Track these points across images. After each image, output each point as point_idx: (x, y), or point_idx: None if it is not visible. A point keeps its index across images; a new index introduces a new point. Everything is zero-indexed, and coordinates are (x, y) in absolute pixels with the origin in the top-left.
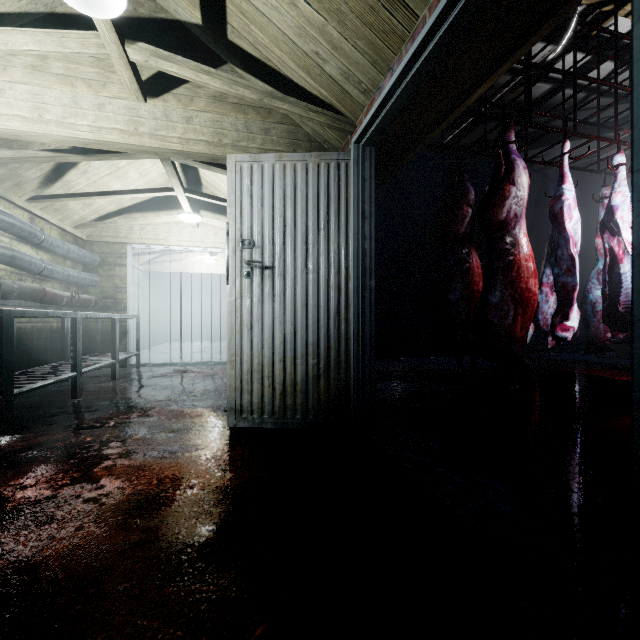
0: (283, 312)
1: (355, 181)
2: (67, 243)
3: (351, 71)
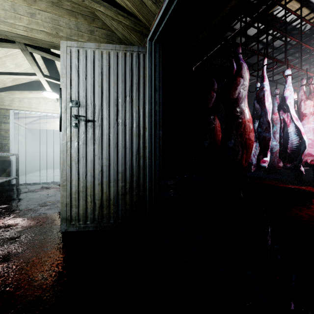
0: (101, 151)
1: (149, 65)
2: None
3: None
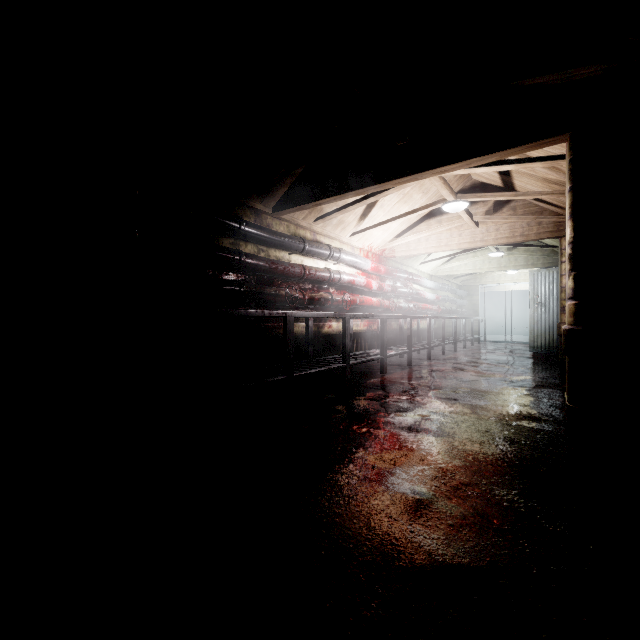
0: (549, 317)
1: None
2: (460, 290)
3: None
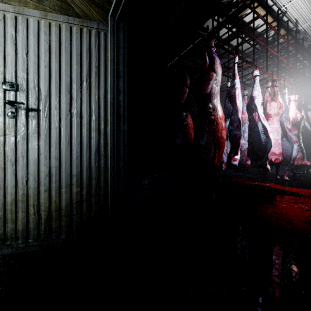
0: (48, 149)
1: (111, 46)
2: None
3: None
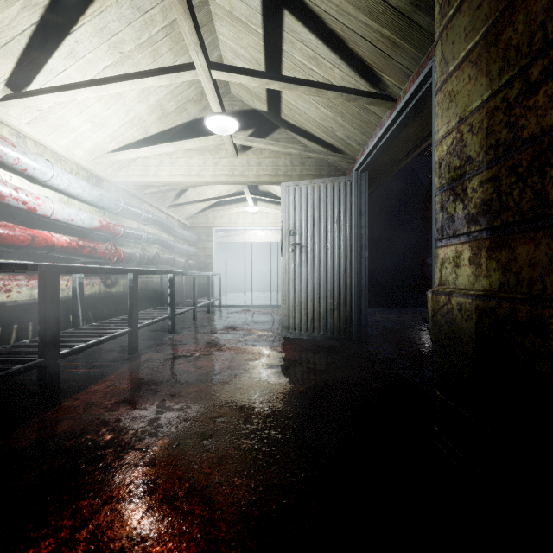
0: (312, 272)
1: (355, 193)
2: (183, 230)
3: (351, 135)
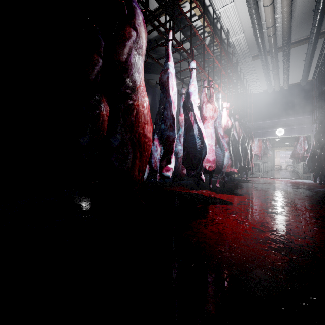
0: None
1: None
2: None
3: None
